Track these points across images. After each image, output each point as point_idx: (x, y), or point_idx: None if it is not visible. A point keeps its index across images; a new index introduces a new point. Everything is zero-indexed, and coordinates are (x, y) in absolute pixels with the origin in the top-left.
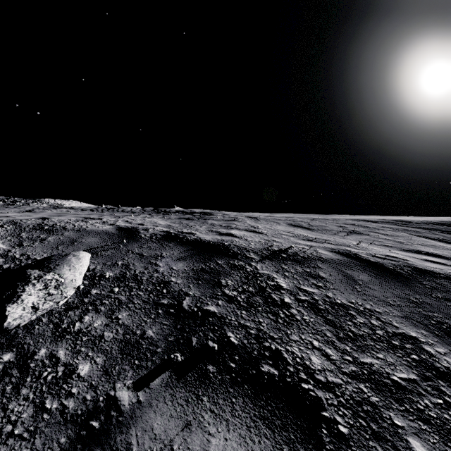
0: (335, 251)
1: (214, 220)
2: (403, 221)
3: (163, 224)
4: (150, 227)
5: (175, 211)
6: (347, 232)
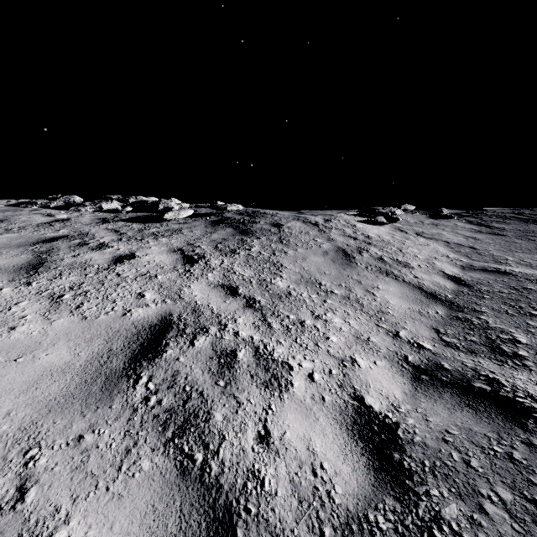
0: None
1: None
2: None
3: None
4: None
5: None
6: None
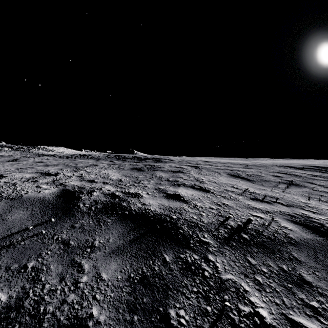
0: (297, 222)
1: (162, 171)
2: (324, 167)
3: (114, 179)
4: (97, 187)
5: (132, 157)
6: (285, 184)
